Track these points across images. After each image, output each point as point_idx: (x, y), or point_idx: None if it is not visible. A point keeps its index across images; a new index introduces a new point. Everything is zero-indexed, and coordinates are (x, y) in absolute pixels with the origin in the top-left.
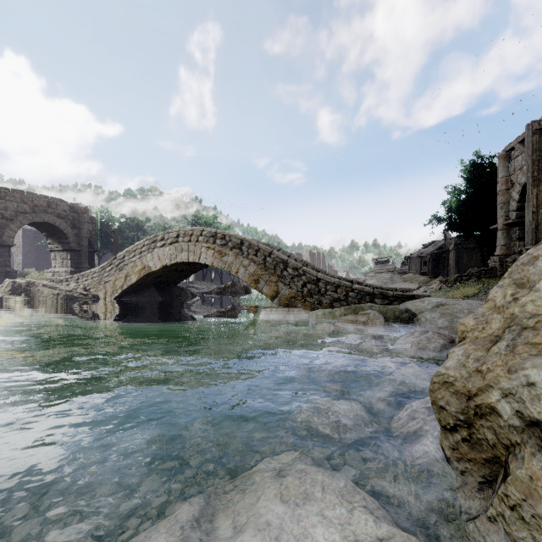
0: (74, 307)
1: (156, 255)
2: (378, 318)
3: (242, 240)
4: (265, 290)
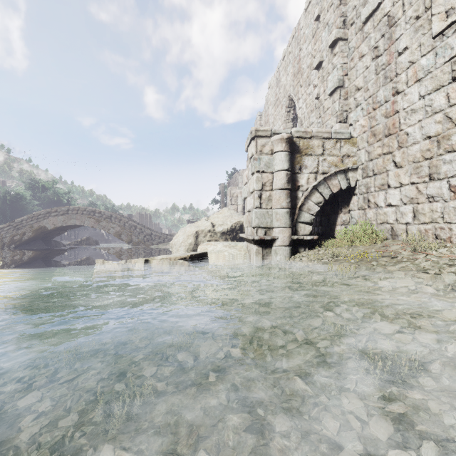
0: None
1: (51, 220)
2: None
3: (112, 214)
4: (125, 239)
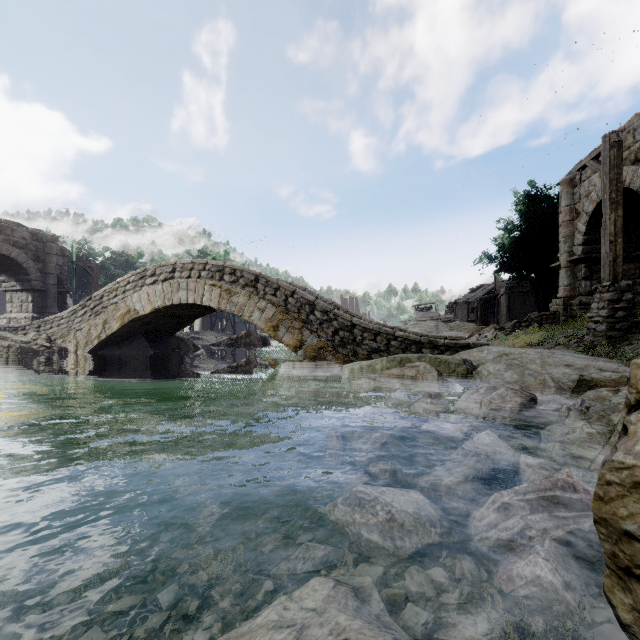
0: (32, 364)
1: (144, 295)
2: (429, 372)
3: (257, 275)
4: (286, 338)
